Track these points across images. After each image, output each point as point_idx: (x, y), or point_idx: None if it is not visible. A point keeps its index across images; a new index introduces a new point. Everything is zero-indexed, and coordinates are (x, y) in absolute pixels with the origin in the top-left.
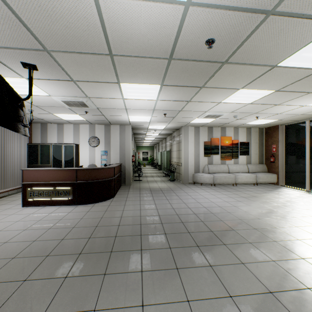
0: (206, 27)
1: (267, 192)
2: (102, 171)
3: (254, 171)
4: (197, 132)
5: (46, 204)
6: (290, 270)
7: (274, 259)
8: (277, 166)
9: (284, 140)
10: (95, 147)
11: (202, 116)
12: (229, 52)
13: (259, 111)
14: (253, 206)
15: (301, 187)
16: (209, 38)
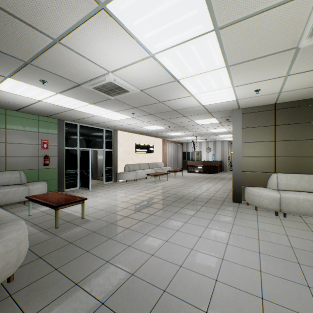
0: None
1: None
2: (212, 162)
3: None
4: None
5: (194, 172)
6: None
7: None
8: None
9: None
10: (208, 152)
11: None
12: None
13: None
14: None
15: None
16: None
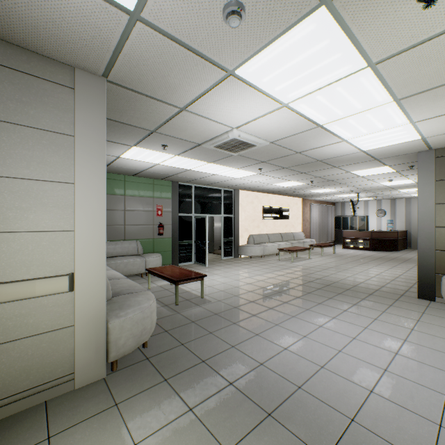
0: None
1: None
2: (387, 233)
3: None
4: None
5: (354, 248)
6: None
7: None
8: None
9: None
10: (381, 217)
11: None
12: None
13: None
14: None
15: None
16: None
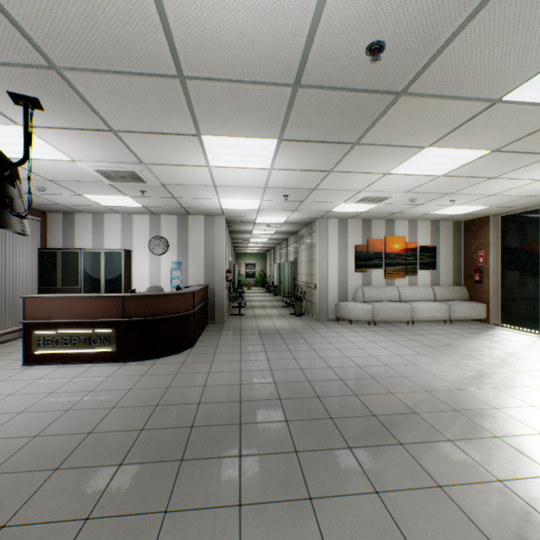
0: (369, 14)
1: (470, 337)
2: (171, 299)
3: (445, 299)
4: (344, 229)
5: (67, 360)
6: (535, 502)
7: (500, 477)
8: (487, 289)
9: (500, 242)
10: (160, 255)
11: (352, 200)
12: (411, 72)
13: (457, 191)
14: (448, 365)
15: (531, 327)
16: (375, 41)
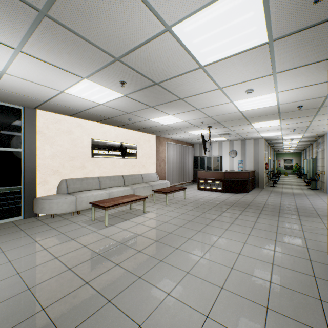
0: (292, 105)
1: None
2: (240, 174)
3: None
4: None
5: (208, 190)
6: None
7: None
8: None
9: None
10: (233, 157)
11: None
12: (318, 105)
13: None
14: None
15: None
16: (298, 106)
